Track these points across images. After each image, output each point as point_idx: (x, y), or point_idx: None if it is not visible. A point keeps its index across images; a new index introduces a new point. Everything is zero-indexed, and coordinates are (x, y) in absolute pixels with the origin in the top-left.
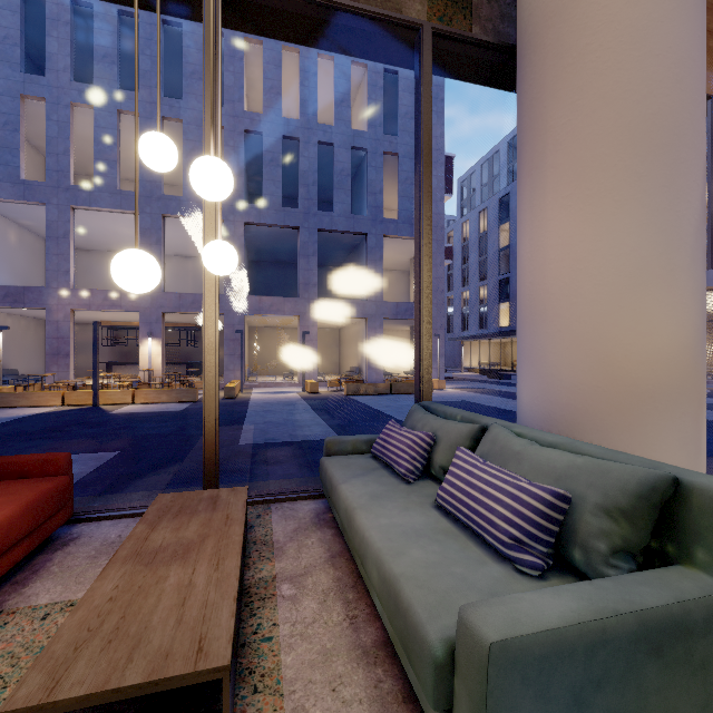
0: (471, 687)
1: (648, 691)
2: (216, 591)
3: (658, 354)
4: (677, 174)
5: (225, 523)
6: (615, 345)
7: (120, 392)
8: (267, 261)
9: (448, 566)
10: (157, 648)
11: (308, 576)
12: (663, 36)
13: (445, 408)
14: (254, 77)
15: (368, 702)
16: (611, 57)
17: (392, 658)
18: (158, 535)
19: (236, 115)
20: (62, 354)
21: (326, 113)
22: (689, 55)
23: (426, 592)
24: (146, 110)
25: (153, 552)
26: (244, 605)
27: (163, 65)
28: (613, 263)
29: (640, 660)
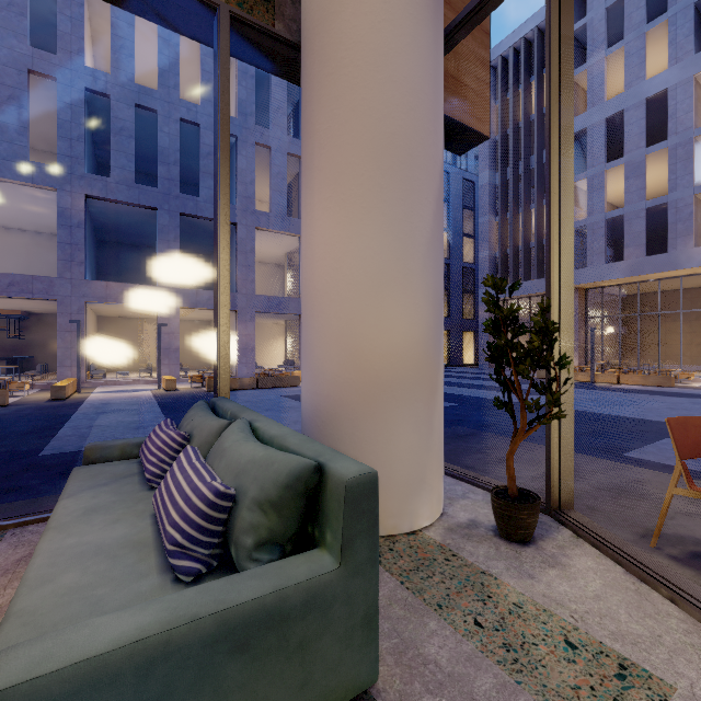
0: None
1: (230, 690)
2: None
3: (396, 349)
4: (412, 190)
5: None
6: (363, 340)
7: None
8: (123, 242)
9: (95, 588)
10: None
11: None
12: (400, 65)
13: (225, 404)
14: (102, 30)
15: None
16: (359, 74)
17: None
18: None
19: (75, 68)
20: None
21: (194, 90)
22: (421, 88)
23: (27, 630)
24: None
25: None
26: None
27: None
28: (361, 264)
29: (218, 661)
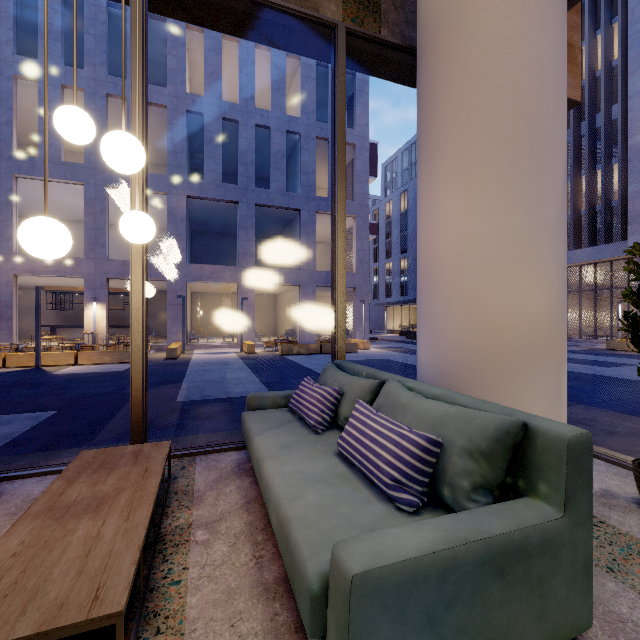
0: (338, 616)
1: (493, 607)
2: (122, 540)
3: (528, 318)
4: (543, 166)
5: (143, 475)
6: (493, 310)
7: (63, 354)
8: (209, 232)
9: (337, 507)
10: (53, 600)
11: (222, 522)
12: (531, 48)
13: (354, 365)
14: (196, 62)
15: (263, 634)
16: (489, 63)
17: (290, 593)
18: (74, 490)
19: (179, 96)
20: (5, 318)
21: (264, 99)
22: (552, 65)
23: (313, 531)
24: (90, 87)
25: (66, 506)
26: (158, 552)
27: (107, 45)
28: (491, 240)
29: (485, 580)
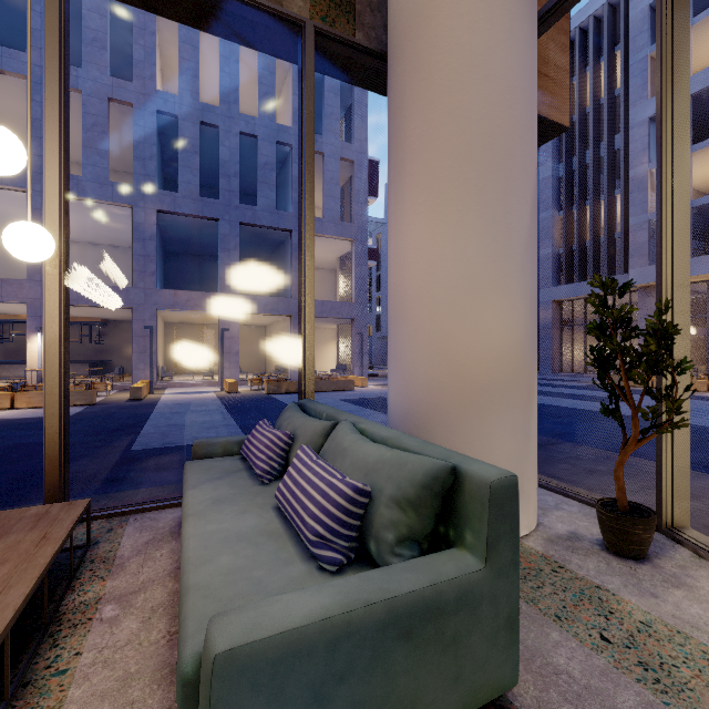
0: (201, 703)
1: (397, 674)
2: None
3: (493, 352)
4: (509, 190)
5: (37, 543)
6: (458, 344)
7: None
8: (187, 253)
9: (251, 570)
10: None
11: (141, 593)
12: (497, 64)
13: (317, 406)
14: (169, 55)
15: None
16: (455, 77)
17: None
18: None
19: (147, 93)
20: None
21: (251, 103)
22: (519, 84)
23: (209, 601)
24: (35, 74)
25: None
26: (48, 636)
27: None
28: (457, 268)
29: (388, 646)
